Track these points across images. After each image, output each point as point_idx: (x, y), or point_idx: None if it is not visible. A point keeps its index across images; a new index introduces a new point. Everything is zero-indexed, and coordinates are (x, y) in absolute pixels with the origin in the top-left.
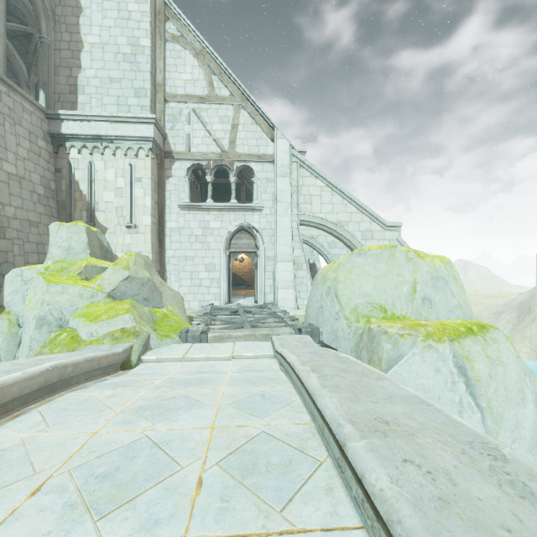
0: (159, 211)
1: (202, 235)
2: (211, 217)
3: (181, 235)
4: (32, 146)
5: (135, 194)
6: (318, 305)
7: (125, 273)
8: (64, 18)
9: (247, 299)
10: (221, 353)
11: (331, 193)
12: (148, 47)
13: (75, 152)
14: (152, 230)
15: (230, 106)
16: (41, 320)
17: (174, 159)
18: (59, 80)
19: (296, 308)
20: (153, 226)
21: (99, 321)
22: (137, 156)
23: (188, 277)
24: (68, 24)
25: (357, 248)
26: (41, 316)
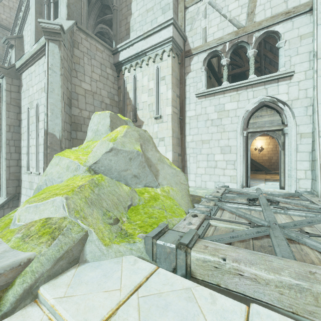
0: (180, 103)
1: (217, 118)
2: (226, 100)
3: (198, 121)
4: (102, 73)
5: (160, 90)
6: None
7: (109, 144)
8: None
9: (269, 183)
10: None
11: None
12: None
13: (127, 72)
14: (173, 118)
15: None
16: (38, 189)
17: (193, 55)
18: (121, 30)
19: None
20: (174, 116)
21: (28, 202)
22: (161, 59)
23: (204, 159)
24: None
25: None
26: (39, 186)
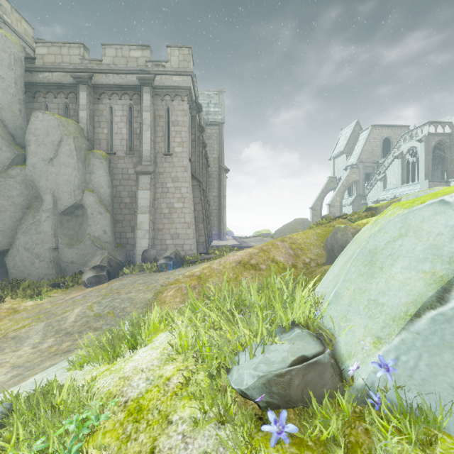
0: None
1: None
2: None
3: None
4: None
5: None
6: None
7: None
8: (452, 145)
9: None
10: None
11: None
12: None
13: None
14: None
15: None
16: None
17: None
18: (451, 166)
19: None
20: None
21: None
22: None
23: None
24: (453, 147)
25: None
26: None
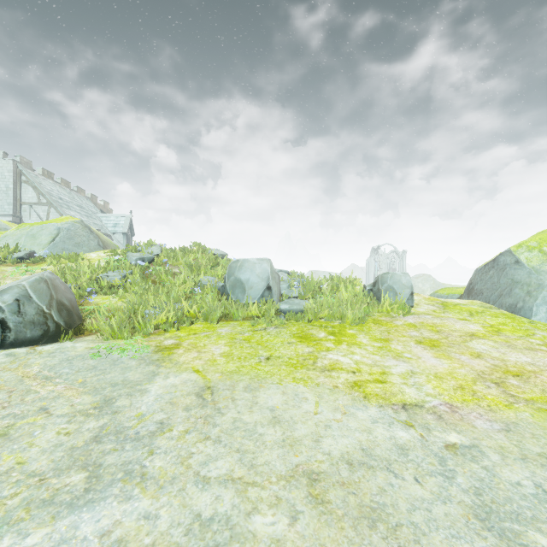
0: None
1: None
2: None
3: None
4: None
5: None
6: None
7: None
8: None
9: None
10: None
11: None
12: (12, 188)
13: None
14: None
15: (47, 206)
16: None
17: None
18: None
19: None
20: None
21: None
22: None
23: None
24: None
25: None
26: None
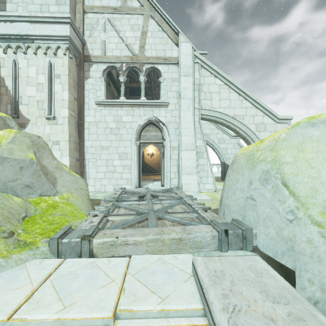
0: (79, 107)
1: (116, 128)
2: (123, 112)
3: (98, 128)
4: None
5: (54, 89)
6: (244, 195)
7: None
8: None
9: (155, 183)
10: (93, 304)
11: (228, 90)
12: None
13: (1, 52)
14: (70, 122)
15: (140, 15)
16: None
17: (92, 62)
18: None
19: (199, 192)
20: (72, 119)
21: None
22: (56, 55)
23: (104, 164)
24: None
25: (251, 139)
26: None
